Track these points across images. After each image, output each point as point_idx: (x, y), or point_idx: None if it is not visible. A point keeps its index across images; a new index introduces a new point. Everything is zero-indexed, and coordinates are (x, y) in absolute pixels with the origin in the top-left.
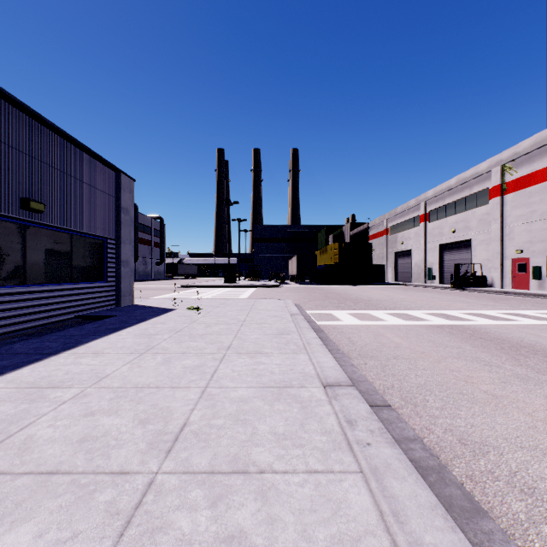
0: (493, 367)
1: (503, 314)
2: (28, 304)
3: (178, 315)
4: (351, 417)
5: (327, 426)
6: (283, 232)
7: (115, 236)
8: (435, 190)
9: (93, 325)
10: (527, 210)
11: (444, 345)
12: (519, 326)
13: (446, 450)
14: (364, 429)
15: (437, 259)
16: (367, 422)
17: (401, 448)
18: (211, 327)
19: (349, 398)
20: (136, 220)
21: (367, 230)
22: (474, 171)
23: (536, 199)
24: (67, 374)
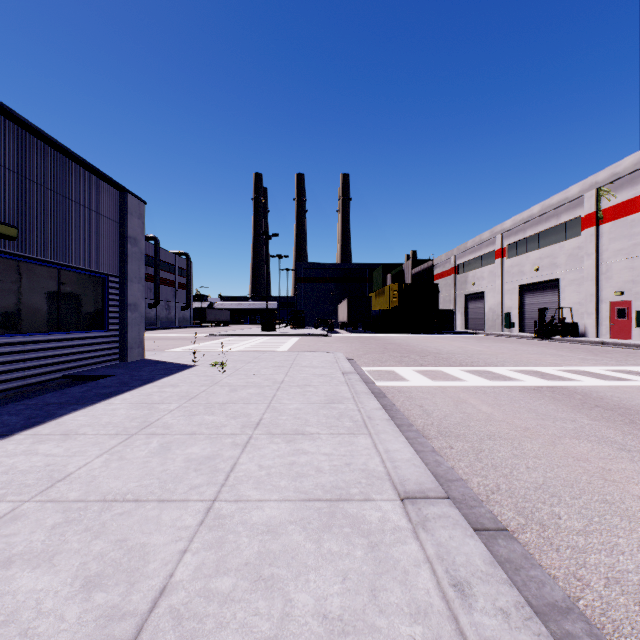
0: (634, 454)
1: (612, 372)
2: None
3: (196, 374)
4: (459, 574)
5: (419, 597)
6: (331, 271)
7: (120, 272)
8: (514, 219)
9: (81, 388)
10: (629, 243)
11: (552, 417)
12: (639, 388)
13: (626, 631)
14: (490, 607)
15: (516, 303)
16: (490, 588)
17: (550, 632)
18: (237, 392)
19: (446, 527)
20: (157, 256)
21: (432, 268)
22: (563, 196)
23: (639, 229)
24: (5, 474)
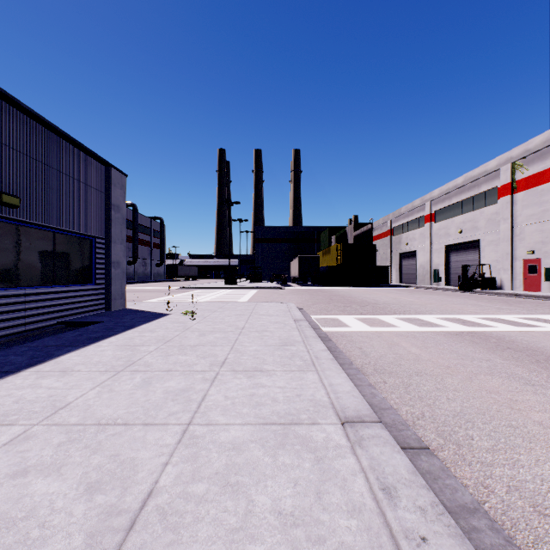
0: (537, 387)
1: (523, 319)
2: (1, 310)
3: (170, 321)
4: (388, 481)
5: (355, 498)
6: (285, 233)
7: (105, 235)
8: (441, 189)
9: (74, 333)
10: (539, 209)
11: (470, 357)
12: (545, 333)
13: (521, 527)
14: (411, 506)
15: (443, 260)
16: (411, 491)
17: (460, 527)
18: (205, 336)
19: (378, 445)
20: (135, 220)
21: (371, 230)
22: (483, 169)
23: (548, 198)
24: (16, 403)
